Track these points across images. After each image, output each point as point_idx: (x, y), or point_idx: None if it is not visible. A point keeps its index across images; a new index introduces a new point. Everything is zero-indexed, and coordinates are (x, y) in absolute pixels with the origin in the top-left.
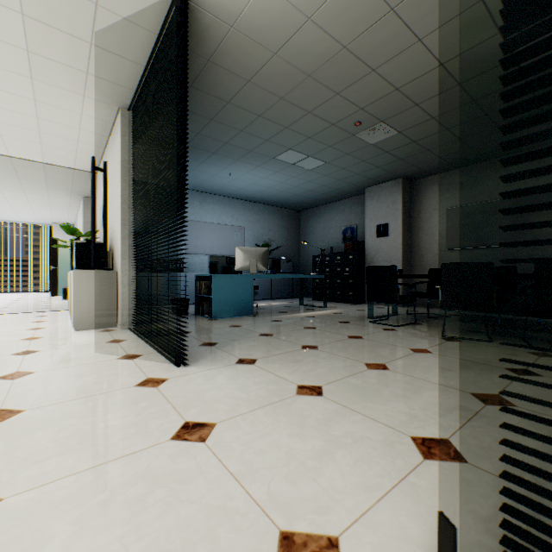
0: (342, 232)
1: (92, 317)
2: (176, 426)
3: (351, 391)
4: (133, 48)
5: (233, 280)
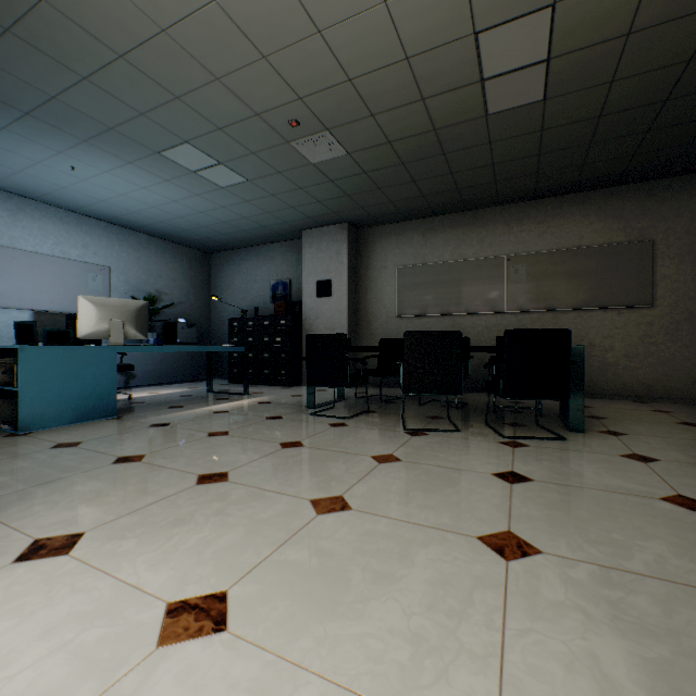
0: (272, 288)
1: None
2: None
3: (291, 589)
4: None
5: (70, 356)
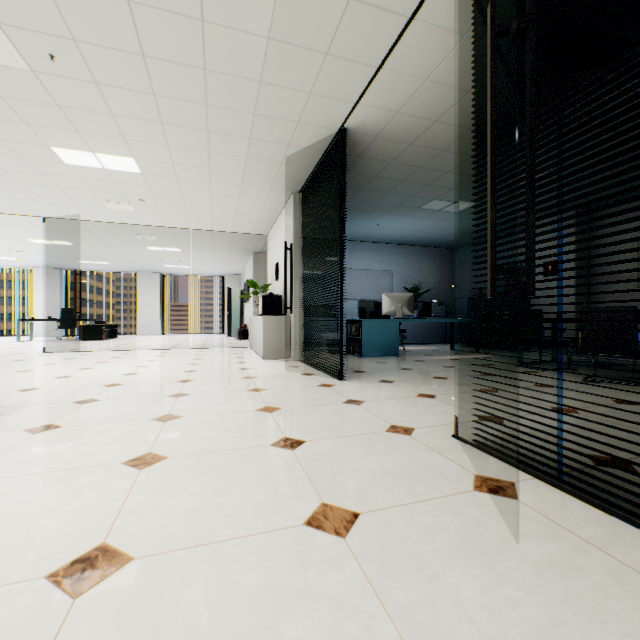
0: None
1: (274, 351)
2: (344, 400)
3: (456, 398)
4: (307, 160)
5: (379, 324)
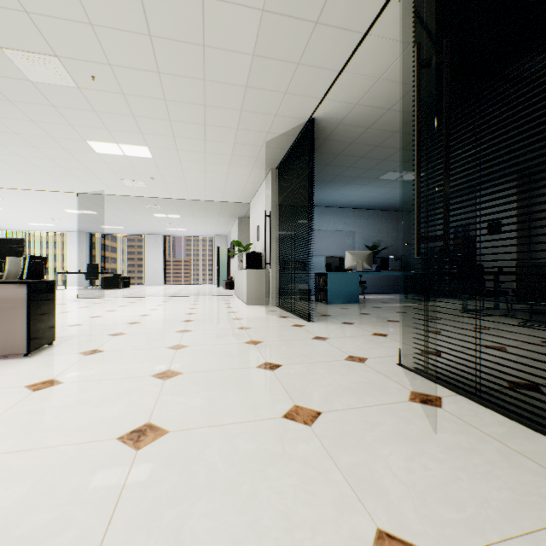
0: (453, 230)
1: (256, 298)
2: (312, 336)
3: (404, 337)
4: (283, 144)
5: (343, 276)
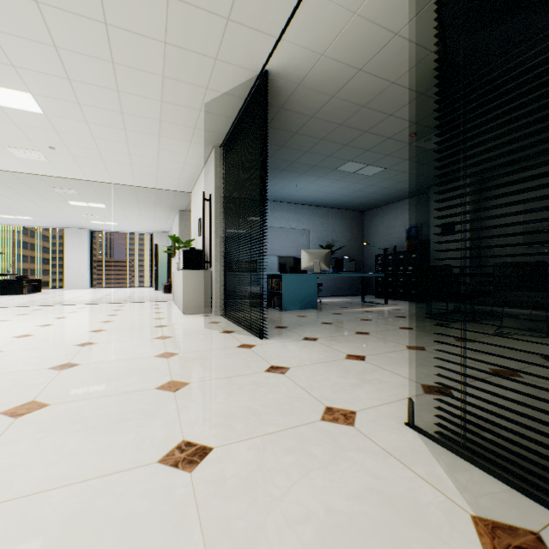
0: (406, 231)
1: (195, 305)
2: (266, 366)
3: (387, 360)
4: (227, 109)
5: (299, 278)
